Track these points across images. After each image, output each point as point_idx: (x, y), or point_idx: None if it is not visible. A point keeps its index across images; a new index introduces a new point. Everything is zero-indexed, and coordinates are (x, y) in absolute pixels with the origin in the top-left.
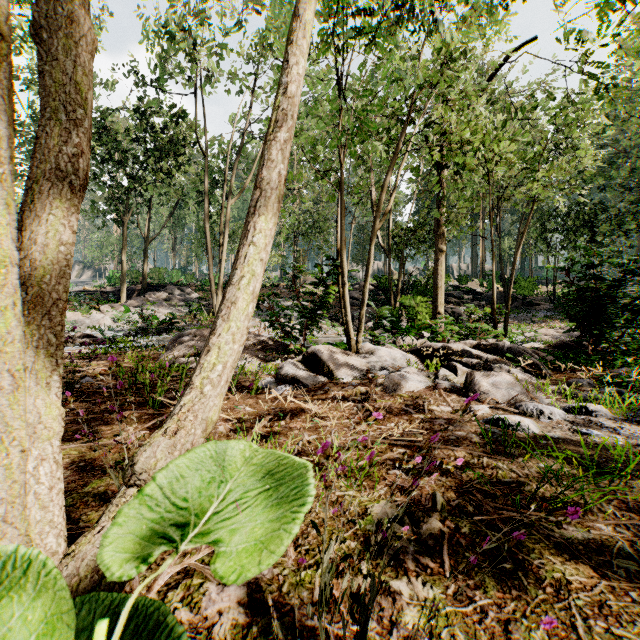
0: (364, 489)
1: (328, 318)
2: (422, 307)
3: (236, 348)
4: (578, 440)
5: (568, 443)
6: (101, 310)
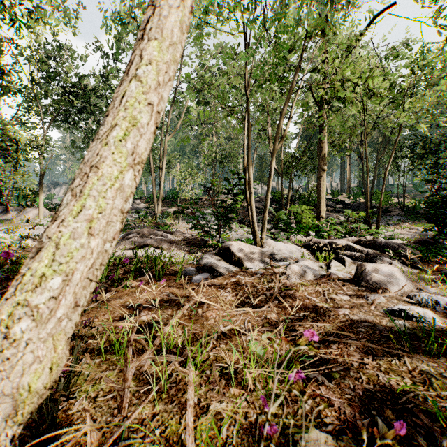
0: (286, 403)
1: (237, 221)
2: (306, 213)
3: (95, 245)
4: None
5: None
6: None
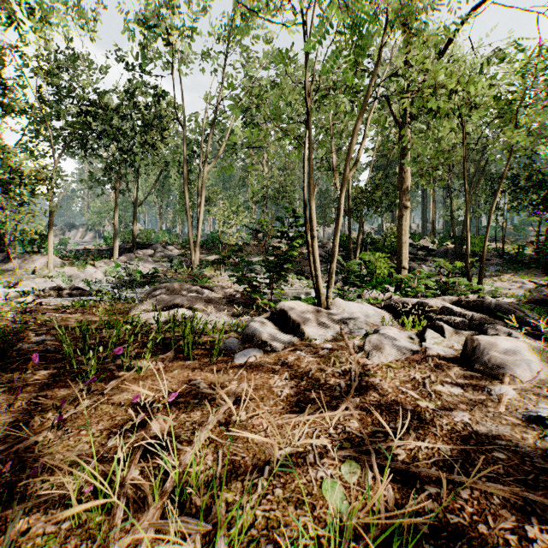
0: None
1: (294, 272)
2: (380, 262)
3: None
4: None
5: None
6: (95, 265)
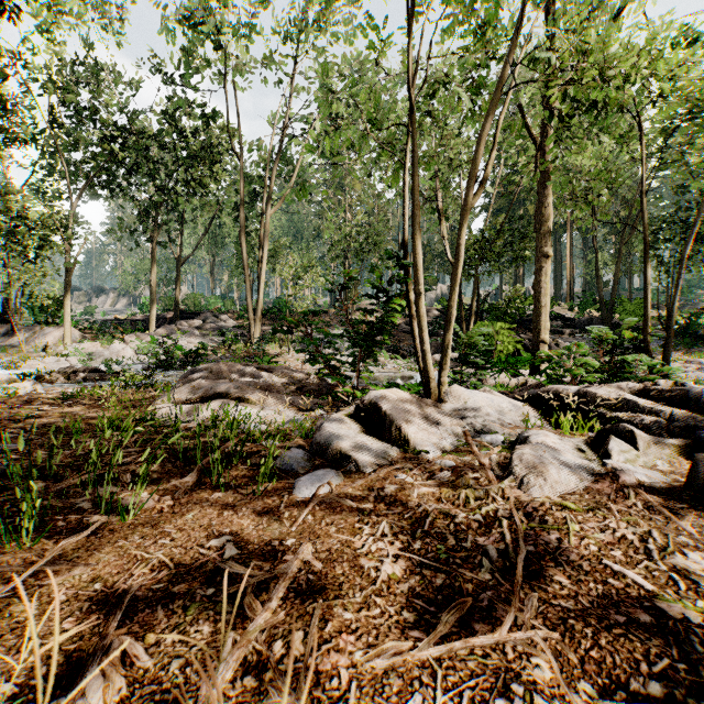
0: None
1: (386, 349)
2: (503, 335)
3: None
4: None
5: None
6: (125, 340)
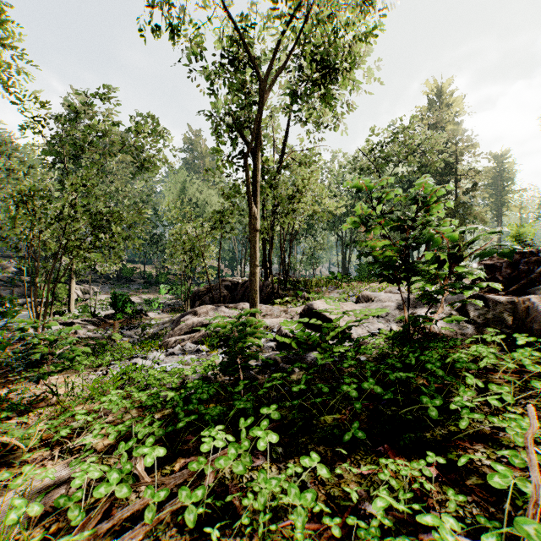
0: None
1: None
2: (62, 290)
3: None
4: (90, 337)
5: (88, 337)
6: None
